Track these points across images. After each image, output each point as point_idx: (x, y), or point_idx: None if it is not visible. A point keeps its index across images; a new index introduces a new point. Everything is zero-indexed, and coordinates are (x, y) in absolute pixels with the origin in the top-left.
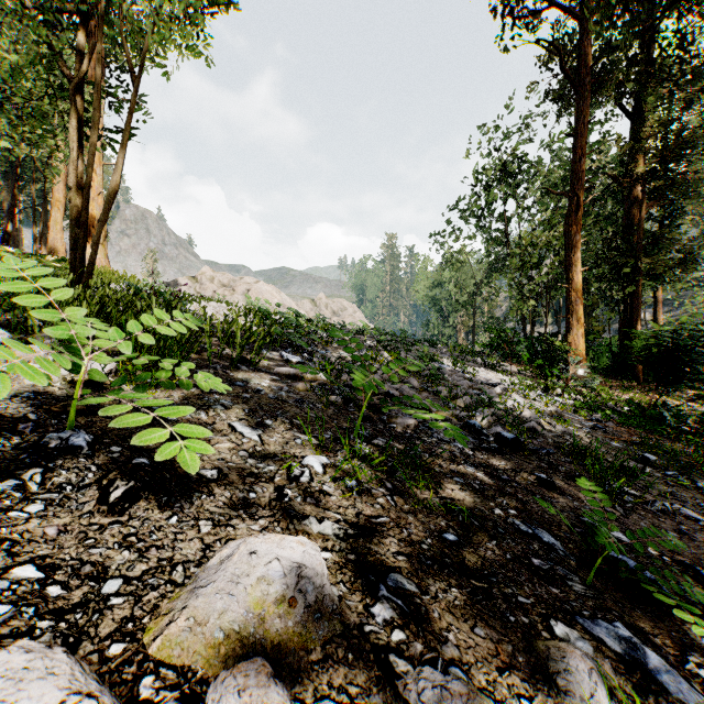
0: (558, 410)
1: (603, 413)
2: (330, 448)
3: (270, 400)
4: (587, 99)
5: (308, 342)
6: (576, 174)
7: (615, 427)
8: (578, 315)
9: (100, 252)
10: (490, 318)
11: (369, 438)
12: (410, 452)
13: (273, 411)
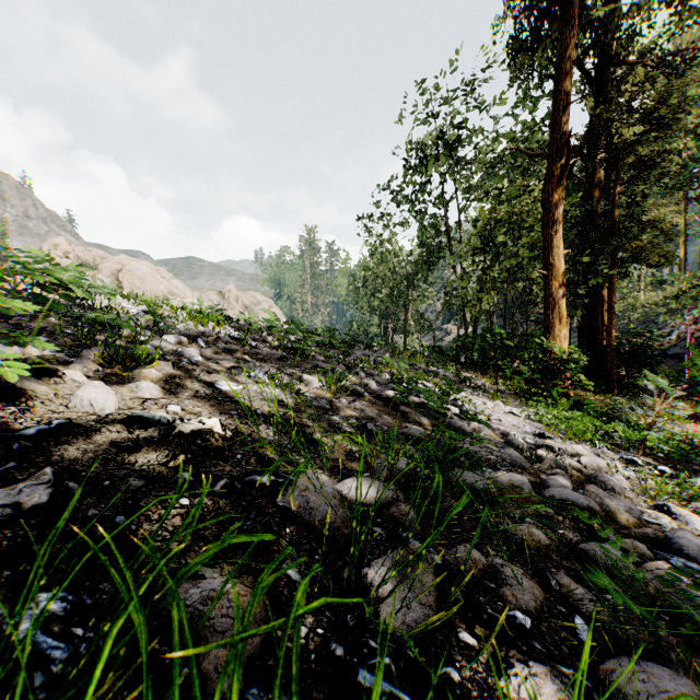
0: None
1: None
2: None
3: None
4: (572, 30)
5: None
6: (558, 127)
7: None
8: (560, 311)
9: None
10: (419, 316)
11: None
12: None
13: None
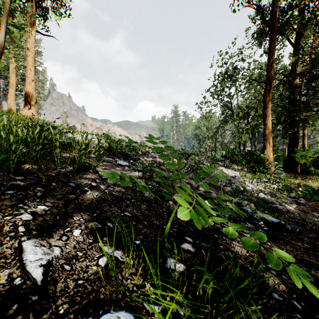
0: (273, 192)
1: (295, 192)
2: (138, 273)
3: (92, 200)
4: (274, 35)
5: (134, 154)
6: (268, 72)
7: (308, 202)
8: (269, 141)
9: (33, 110)
10: (222, 143)
11: (177, 238)
12: (217, 255)
13: (89, 214)
